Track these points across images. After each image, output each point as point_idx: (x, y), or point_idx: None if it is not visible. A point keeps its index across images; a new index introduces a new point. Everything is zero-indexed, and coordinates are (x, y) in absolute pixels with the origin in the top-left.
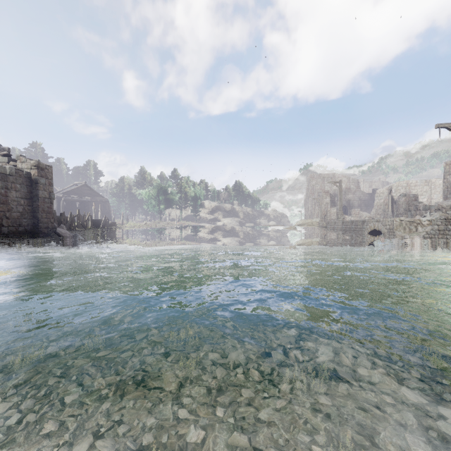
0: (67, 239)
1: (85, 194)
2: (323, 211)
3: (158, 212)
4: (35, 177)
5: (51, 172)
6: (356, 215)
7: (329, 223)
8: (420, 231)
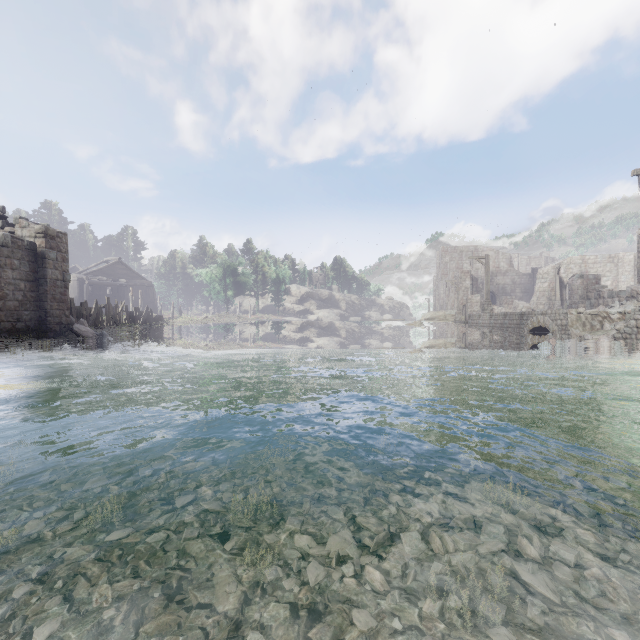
0: (89, 341)
1: (119, 276)
2: (461, 300)
3: (224, 301)
4: (42, 249)
5: (66, 242)
6: (508, 305)
7: (471, 316)
8: (607, 328)
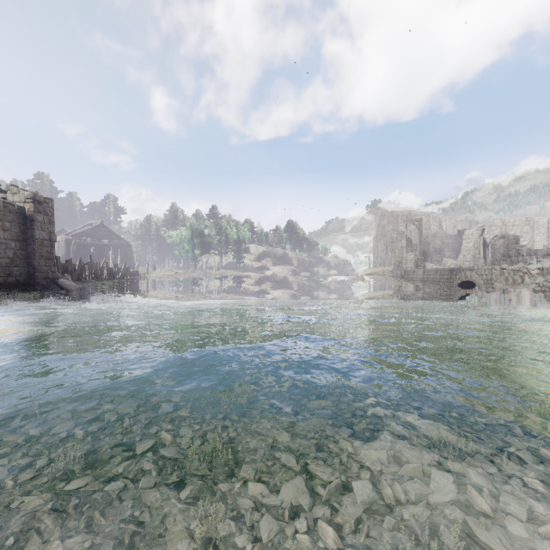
0: (72, 293)
1: (101, 237)
2: (398, 257)
3: (192, 258)
4: (30, 212)
5: (52, 206)
6: (438, 262)
7: (406, 272)
8: (527, 283)
